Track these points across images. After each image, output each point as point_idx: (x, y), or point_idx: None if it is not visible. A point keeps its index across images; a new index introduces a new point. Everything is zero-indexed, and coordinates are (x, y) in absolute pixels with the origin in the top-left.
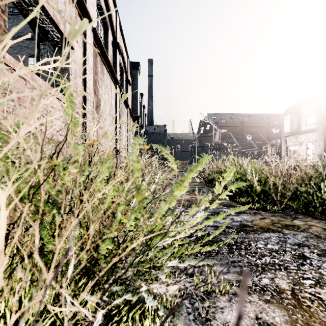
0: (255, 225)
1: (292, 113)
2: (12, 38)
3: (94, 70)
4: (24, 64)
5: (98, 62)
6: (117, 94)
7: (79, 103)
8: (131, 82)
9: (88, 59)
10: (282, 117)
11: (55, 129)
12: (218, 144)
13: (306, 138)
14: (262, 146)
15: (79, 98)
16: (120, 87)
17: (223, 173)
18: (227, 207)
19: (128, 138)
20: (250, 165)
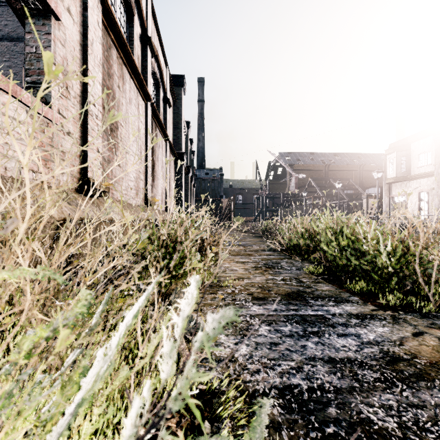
0: (415, 357)
1: (399, 151)
2: (0, 40)
3: (105, 69)
4: (17, 78)
5: (114, 58)
6: (148, 117)
7: (73, 117)
8: (173, 104)
9: (92, 47)
10: (384, 157)
11: (14, 157)
12: (294, 195)
13: (418, 186)
14: (354, 198)
15: (74, 110)
16: (154, 106)
17: (313, 237)
18: (336, 303)
19: (167, 184)
20: (373, 225)
